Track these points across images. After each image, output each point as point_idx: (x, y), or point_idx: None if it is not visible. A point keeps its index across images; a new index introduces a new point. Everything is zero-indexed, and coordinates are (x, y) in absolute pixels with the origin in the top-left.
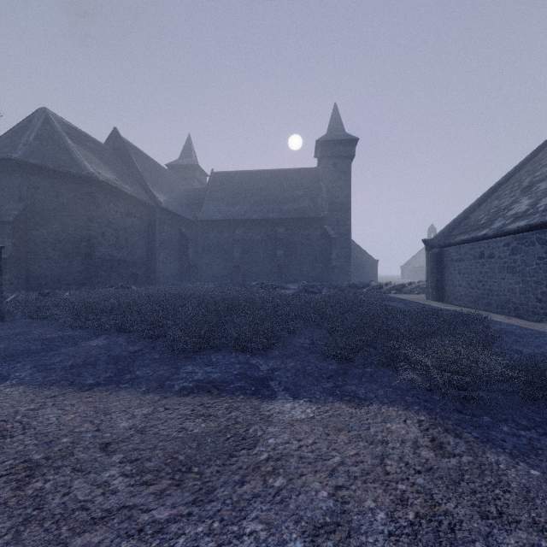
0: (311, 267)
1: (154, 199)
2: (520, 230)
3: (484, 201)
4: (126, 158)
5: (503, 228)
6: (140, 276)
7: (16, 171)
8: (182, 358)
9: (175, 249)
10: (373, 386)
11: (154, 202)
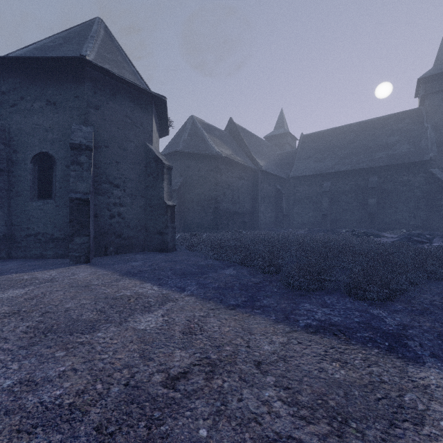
0: (411, 214)
1: (256, 165)
2: None
3: None
4: (238, 137)
5: None
6: (247, 223)
7: (179, 158)
8: (297, 295)
9: (272, 202)
10: None
11: (256, 167)
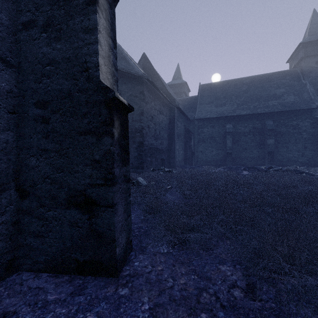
0: (300, 153)
1: (173, 101)
2: None
3: None
4: (152, 73)
5: None
6: (165, 161)
7: None
8: None
9: (182, 140)
10: None
11: (173, 103)
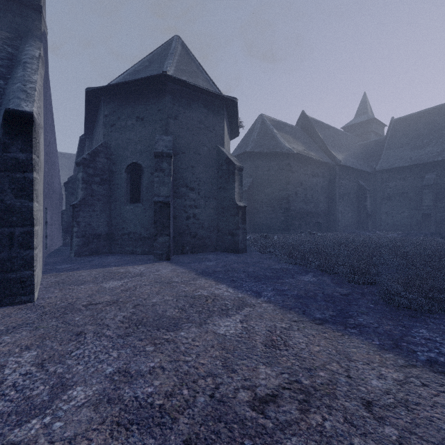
0: None
1: (333, 159)
2: None
3: None
4: (311, 131)
5: None
6: (322, 224)
7: (248, 159)
8: (405, 315)
9: (352, 200)
10: None
11: (333, 161)
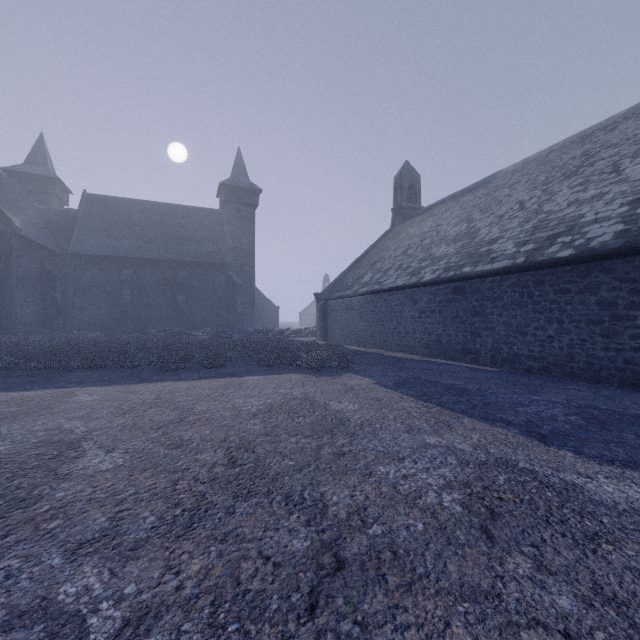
0: (215, 313)
1: (8, 224)
2: (364, 293)
3: (353, 268)
4: None
5: (357, 291)
6: None
7: None
8: (172, 373)
9: (36, 288)
10: (285, 371)
11: (8, 227)
